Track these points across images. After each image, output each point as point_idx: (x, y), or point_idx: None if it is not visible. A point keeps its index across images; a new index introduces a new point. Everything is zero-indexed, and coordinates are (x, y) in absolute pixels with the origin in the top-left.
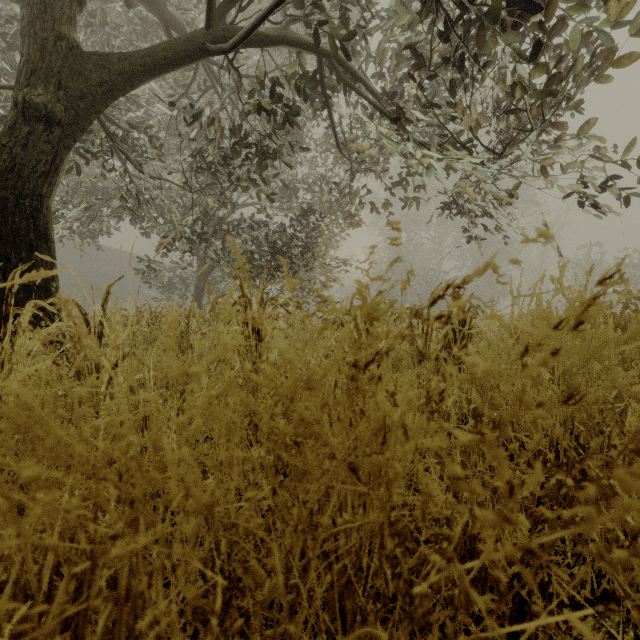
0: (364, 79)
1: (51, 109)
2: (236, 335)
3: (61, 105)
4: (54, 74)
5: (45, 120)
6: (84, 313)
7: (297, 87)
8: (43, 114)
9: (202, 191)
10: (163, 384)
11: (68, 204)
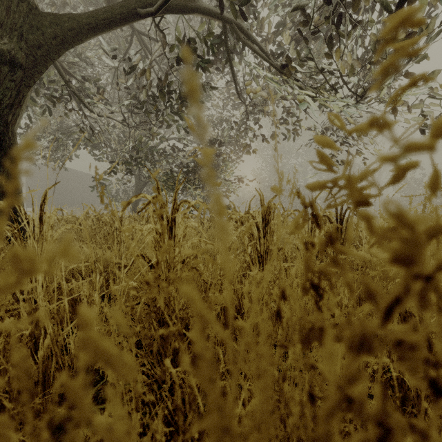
0: (256, 40)
1: (14, 55)
2: (127, 232)
3: (22, 52)
4: (17, 28)
5: (9, 63)
6: (24, 213)
7: (206, 44)
8: (7, 58)
9: (137, 127)
10: (98, 271)
11: (39, 136)
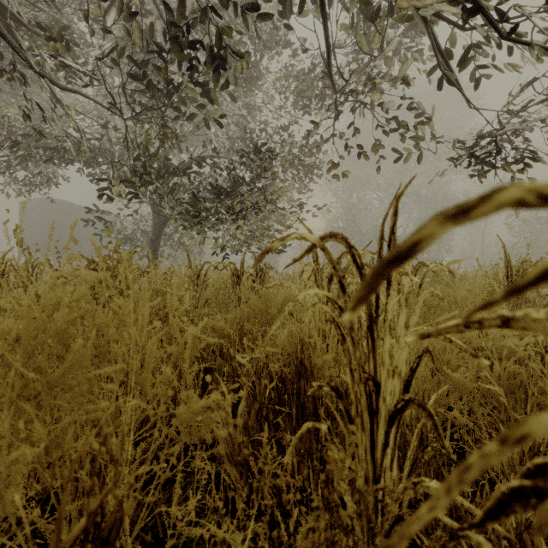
0: None
1: None
2: None
3: None
4: None
5: None
6: None
7: None
8: None
9: (138, 120)
10: None
11: None
